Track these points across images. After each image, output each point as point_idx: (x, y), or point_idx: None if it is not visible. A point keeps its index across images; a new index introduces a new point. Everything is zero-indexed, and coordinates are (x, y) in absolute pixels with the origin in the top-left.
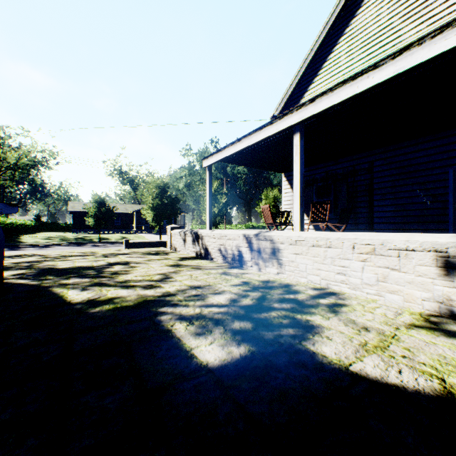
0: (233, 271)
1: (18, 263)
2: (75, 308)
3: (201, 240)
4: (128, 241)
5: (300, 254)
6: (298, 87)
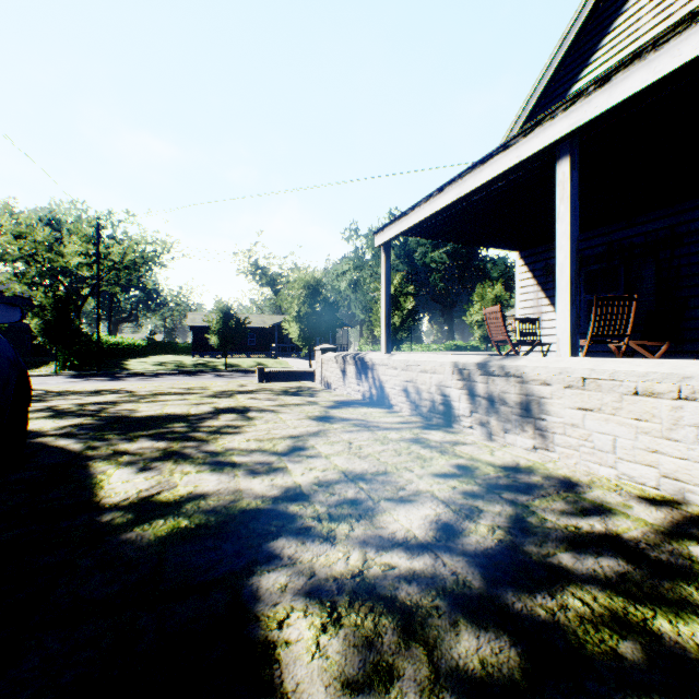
0: (433, 437)
1: (85, 406)
2: (95, 522)
3: (371, 371)
4: (262, 370)
5: (595, 409)
6: (547, 94)
